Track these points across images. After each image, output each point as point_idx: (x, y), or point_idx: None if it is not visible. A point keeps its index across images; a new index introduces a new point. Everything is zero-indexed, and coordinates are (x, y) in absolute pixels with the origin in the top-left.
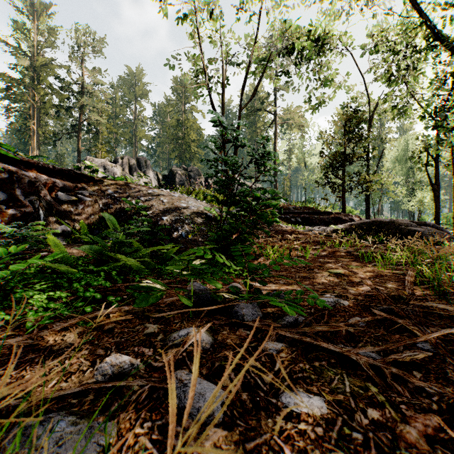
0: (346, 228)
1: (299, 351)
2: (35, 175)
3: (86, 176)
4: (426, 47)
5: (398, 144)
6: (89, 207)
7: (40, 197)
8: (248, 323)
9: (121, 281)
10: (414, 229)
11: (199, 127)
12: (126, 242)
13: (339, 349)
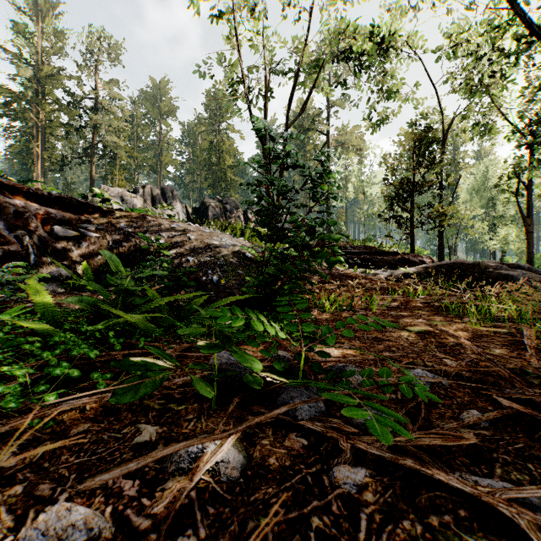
0: (419, 271)
1: (396, 488)
2: (23, 204)
3: (93, 207)
4: (517, 48)
5: (476, 171)
6: (96, 245)
7: (31, 232)
8: (304, 424)
9: (120, 347)
10: (505, 273)
11: (237, 150)
12: (133, 290)
13: (471, 488)
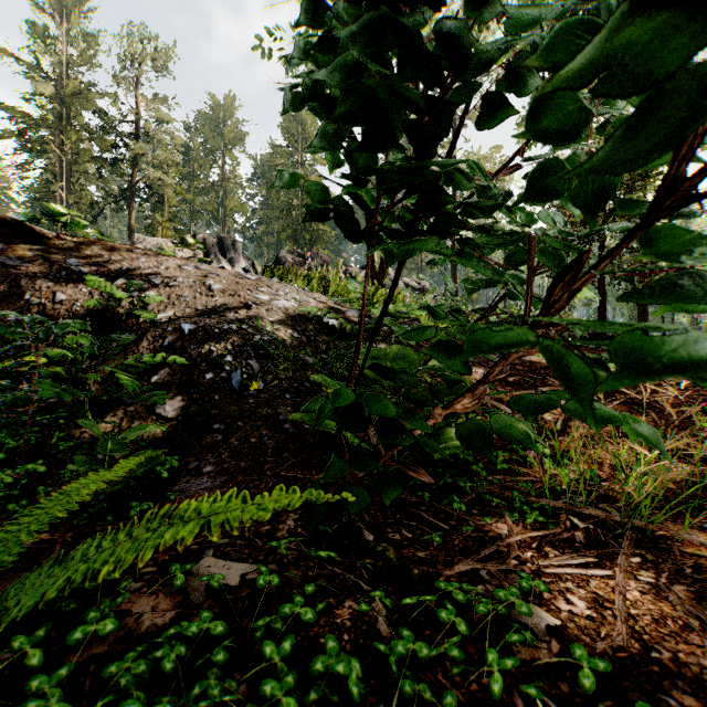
0: None
1: None
2: None
3: (6, 222)
4: None
5: None
6: None
7: None
8: None
9: None
10: None
11: None
12: None
13: None
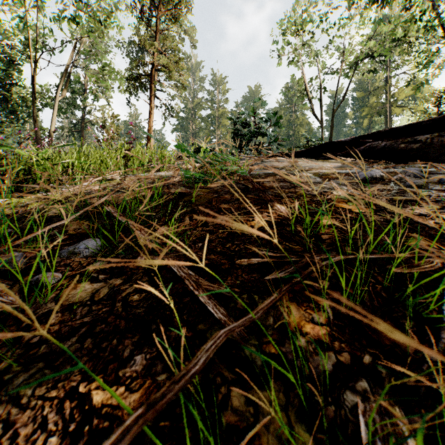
0: None
1: None
2: None
3: None
4: None
5: None
6: None
7: None
8: None
9: None
10: None
11: (308, 122)
12: None
13: None
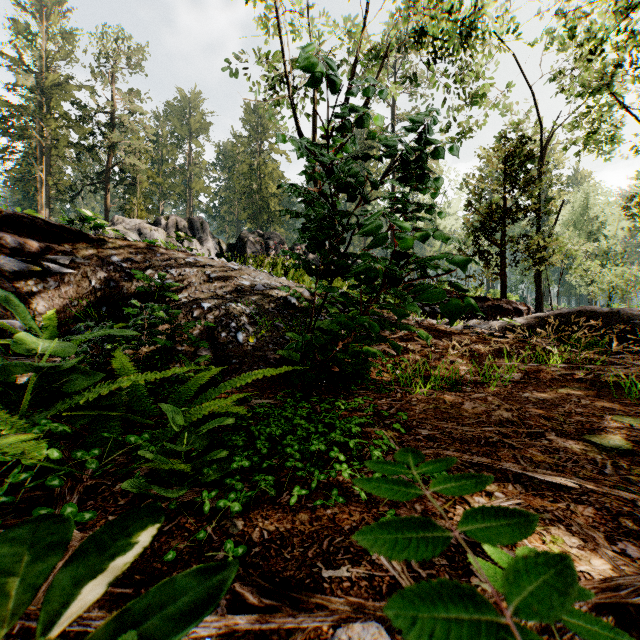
0: (529, 323)
1: None
2: None
3: (71, 231)
4: None
5: (574, 198)
6: (70, 285)
7: None
8: None
9: None
10: None
11: (282, 175)
12: (50, 366)
13: None
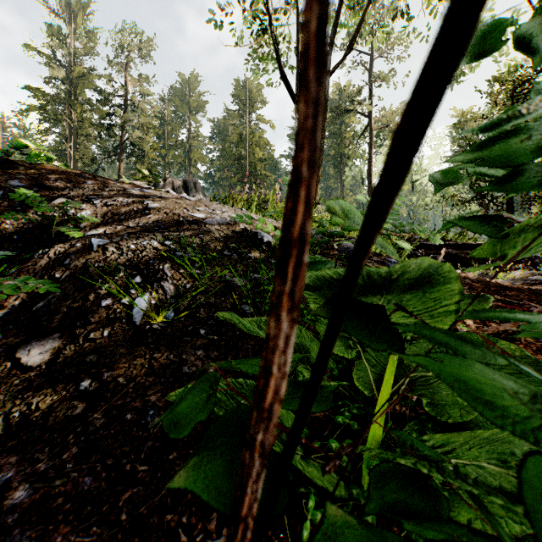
0: None
1: None
2: None
3: None
4: None
5: None
6: None
7: None
8: None
9: None
10: None
11: (267, 142)
12: None
13: None
